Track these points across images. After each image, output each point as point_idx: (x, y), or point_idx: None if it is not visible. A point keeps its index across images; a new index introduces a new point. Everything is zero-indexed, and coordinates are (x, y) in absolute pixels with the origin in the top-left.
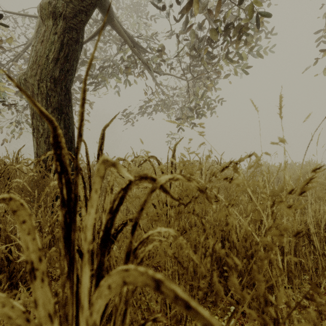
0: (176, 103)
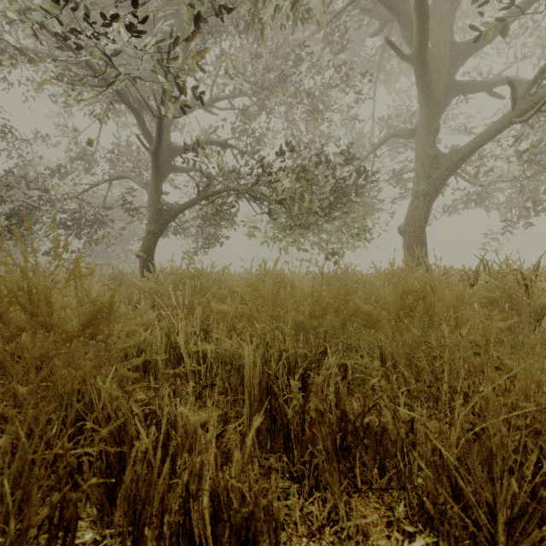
0: (500, 190)
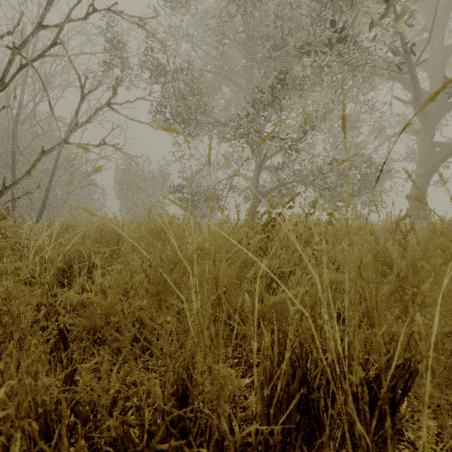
0: None
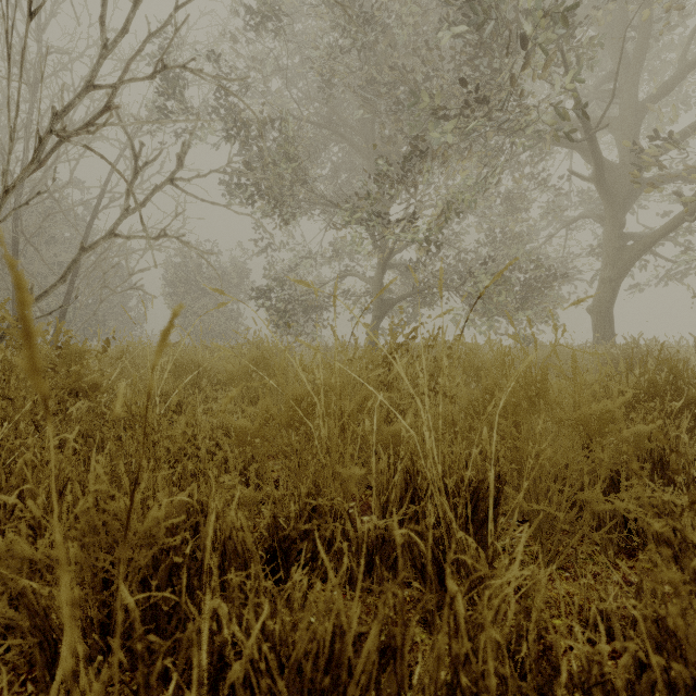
0: None
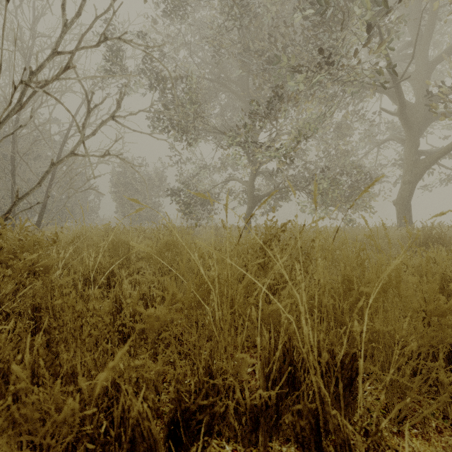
0: None
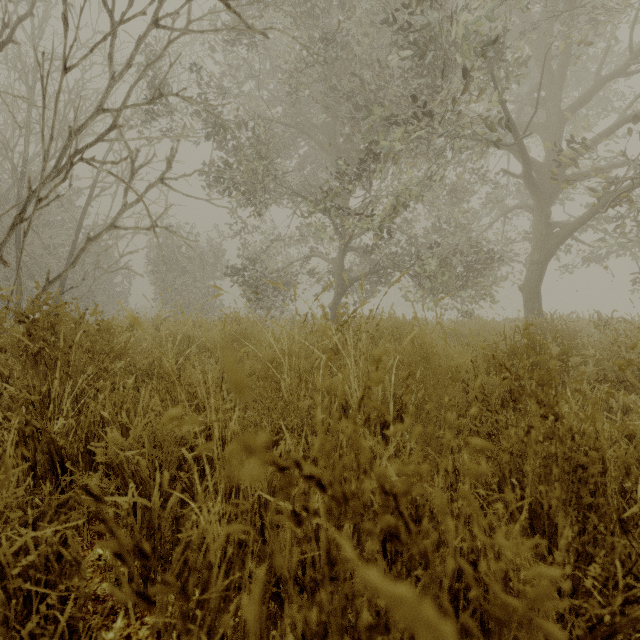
0: None
